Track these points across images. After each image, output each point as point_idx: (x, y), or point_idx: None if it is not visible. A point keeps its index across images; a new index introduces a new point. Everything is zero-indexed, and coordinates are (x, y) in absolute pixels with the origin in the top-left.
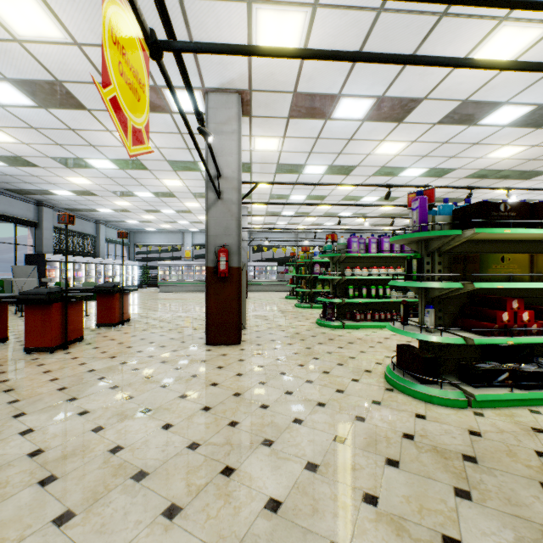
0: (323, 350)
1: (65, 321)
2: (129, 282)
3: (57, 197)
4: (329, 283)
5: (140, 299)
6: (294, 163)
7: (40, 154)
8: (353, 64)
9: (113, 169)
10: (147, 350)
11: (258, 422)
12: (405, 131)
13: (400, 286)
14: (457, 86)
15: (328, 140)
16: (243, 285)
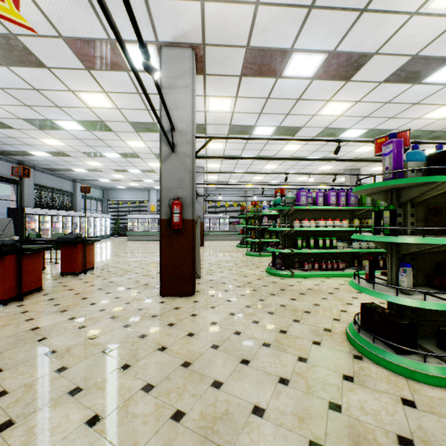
0: (277, 303)
1: (20, 273)
2: (102, 232)
3: (36, 158)
4: (276, 234)
5: (109, 247)
6: (245, 124)
7: (12, 116)
8: (308, 11)
9: (81, 130)
10: (100, 302)
11: (209, 412)
12: (351, 90)
13: (345, 237)
14: (410, 39)
15: (278, 100)
16: (197, 236)
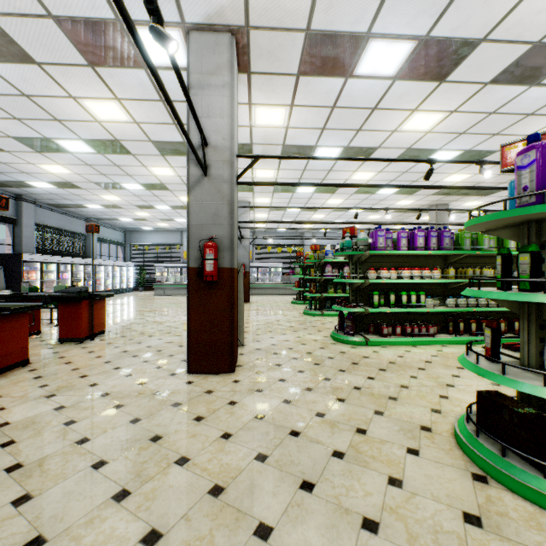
0: (348, 384)
1: None
2: (124, 284)
3: (36, 190)
4: (342, 287)
5: (130, 303)
6: (303, 144)
7: None
8: None
9: (90, 153)
10: (104, 383)
11: None
12: (445, 95)
13: (435, 291)
14: (533, 18)
15: (347, 110)
16: (239, 291)
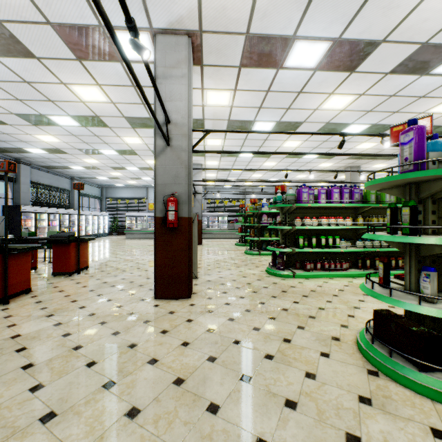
0: (278, 306)
1: (5, 275)
2: (100, 230)
3: (32, 155)
4: (275, 232)
5: (107, 245)
6: (244, 119)
7: (4, 111)
8: None
9: (76, 126)
10: (90, 306)
11: None
12: (355, 82)
13: (348, 235)
14: (421, 25)
15: (278, 93)
16: (194, 235)
